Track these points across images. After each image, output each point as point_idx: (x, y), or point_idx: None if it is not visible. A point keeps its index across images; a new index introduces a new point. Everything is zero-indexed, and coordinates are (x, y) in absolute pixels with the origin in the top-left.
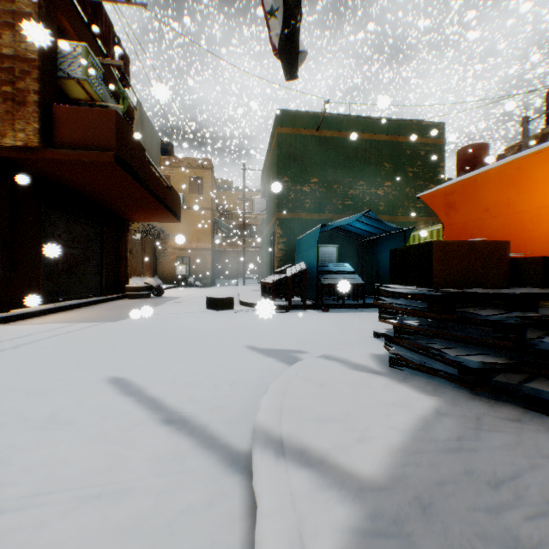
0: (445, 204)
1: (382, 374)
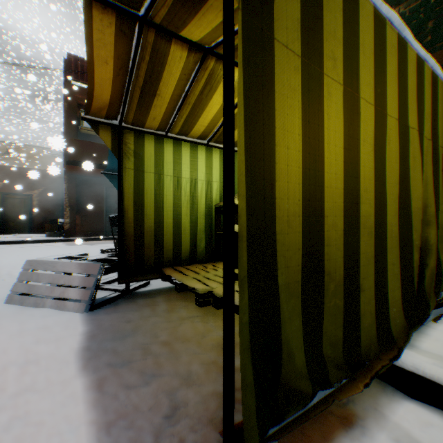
0: None
1: None
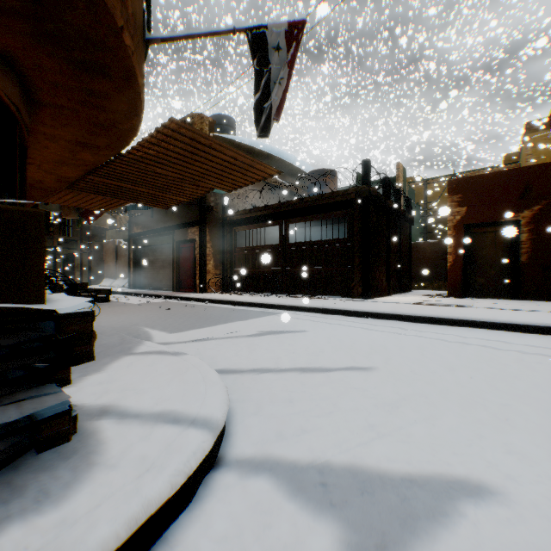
0: None
1: (98, 415)
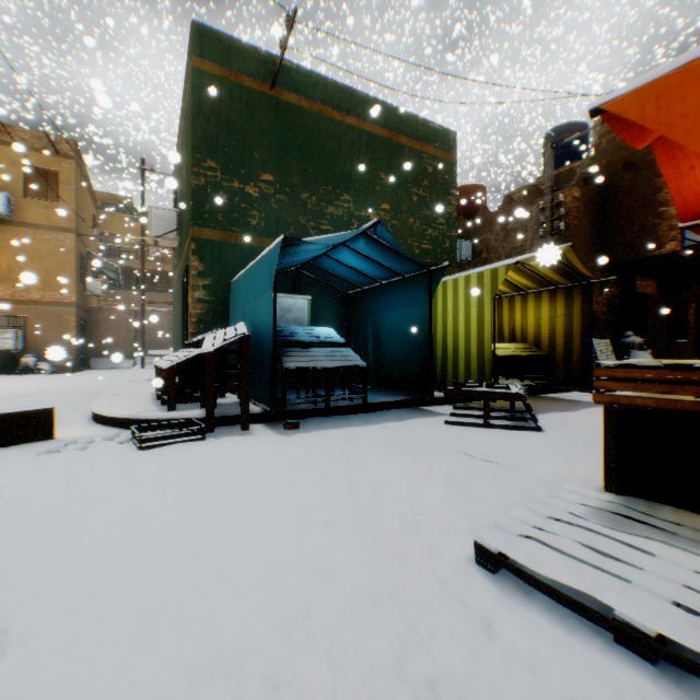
0: None
1: None
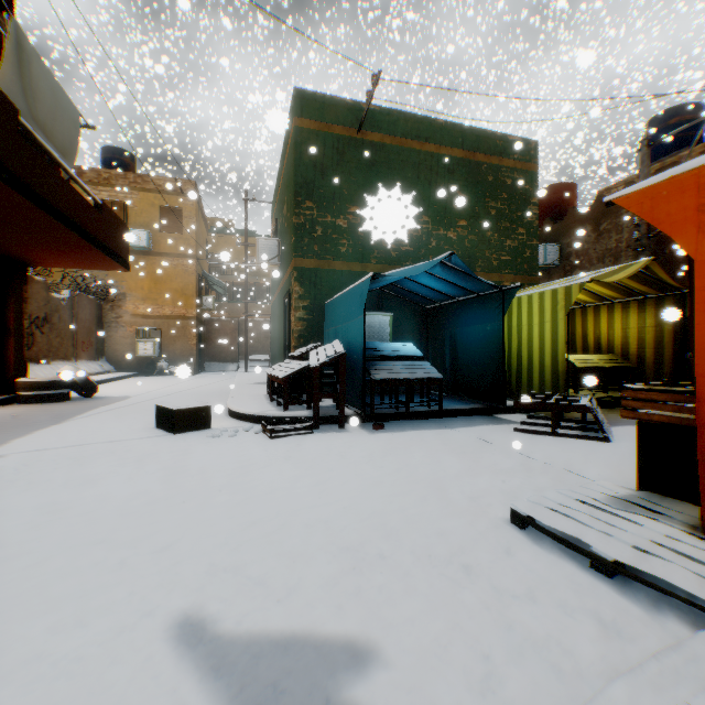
0: (699, 210)
1: None
